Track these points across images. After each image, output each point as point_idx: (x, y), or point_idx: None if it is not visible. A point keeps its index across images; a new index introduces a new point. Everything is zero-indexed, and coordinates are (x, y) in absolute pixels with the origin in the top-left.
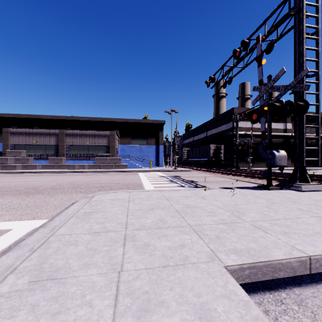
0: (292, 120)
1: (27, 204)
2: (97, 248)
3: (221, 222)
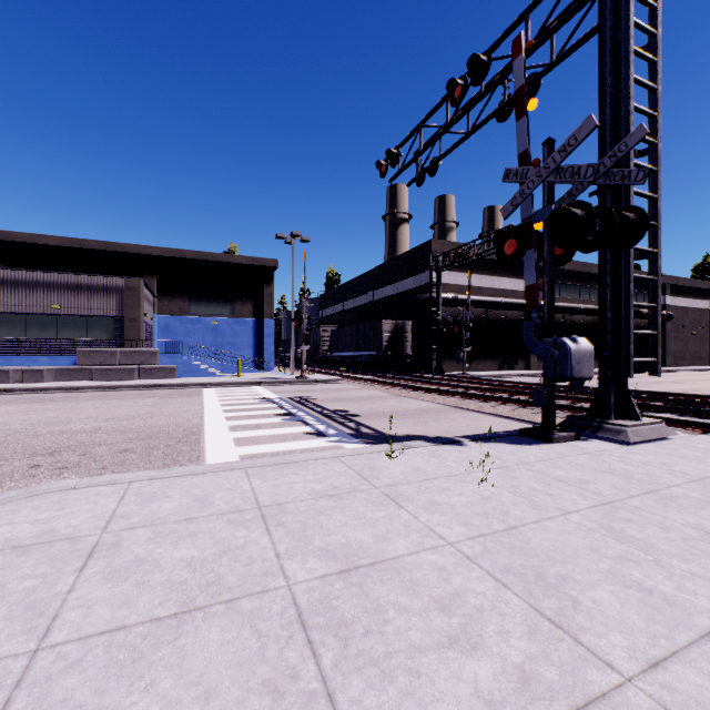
0: (539, 274)
1: None
2: None
3: None
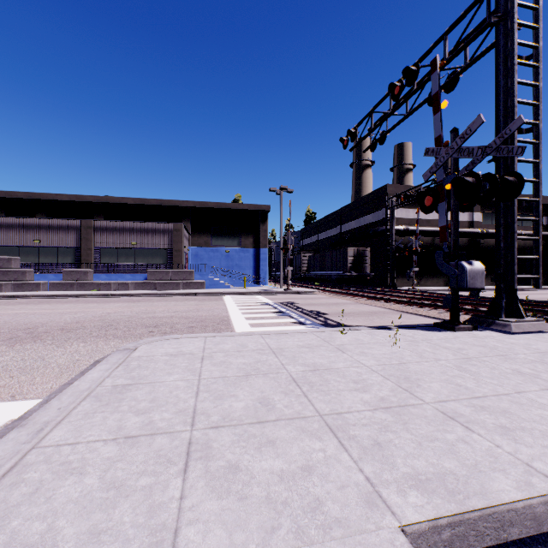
0: (482, 207)
1: (7, 364)
2: (127, 481)
3: (380, 405)
